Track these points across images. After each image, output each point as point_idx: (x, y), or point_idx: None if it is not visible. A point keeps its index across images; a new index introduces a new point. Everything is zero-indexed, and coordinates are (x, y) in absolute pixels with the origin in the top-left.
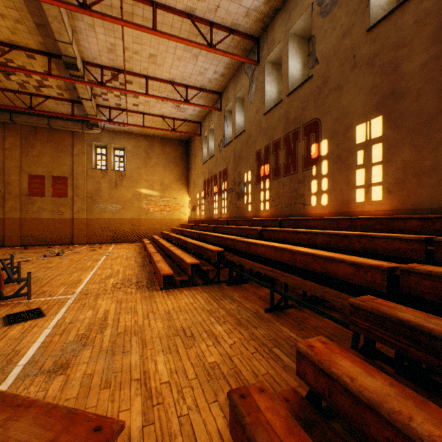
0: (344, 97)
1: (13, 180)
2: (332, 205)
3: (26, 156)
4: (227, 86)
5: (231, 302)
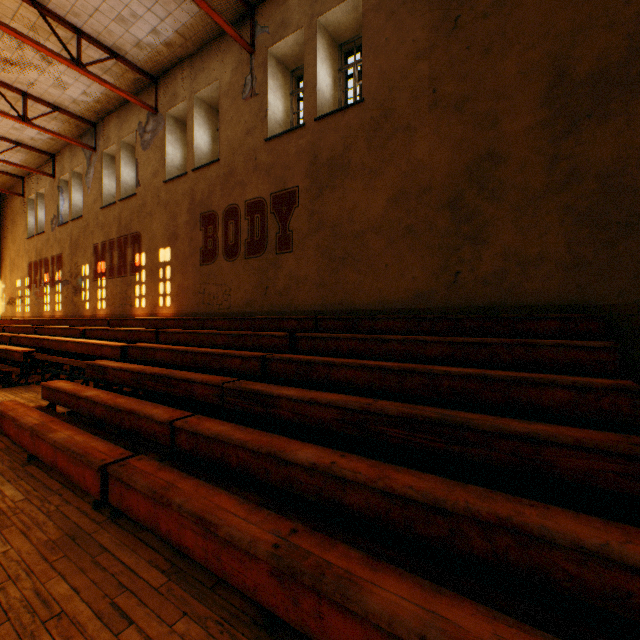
0: (155, 223)
1: None
2: (148, 308)
3: None
4: (63, 151)
5: (33, 393)
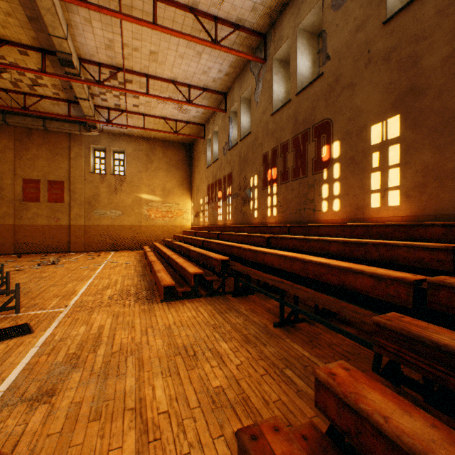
0: (358, 95)
1: (6, 184)
2: (345, 211)
3: (20, 159)
4: (232, 86)
5: (237, 316)
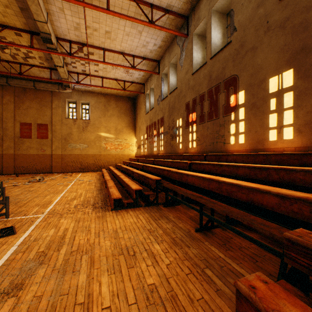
0: (259, 55)
1: (9, 126)
2: (248, 143)
3: (18, 109)
4: (163, 55)
5: (167, 222)
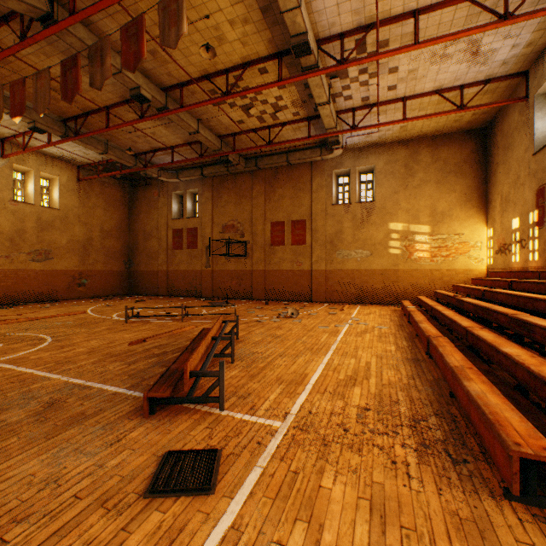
0: None
1: (258, 230)
2: None
3: (269, 202)
4: None
5: None
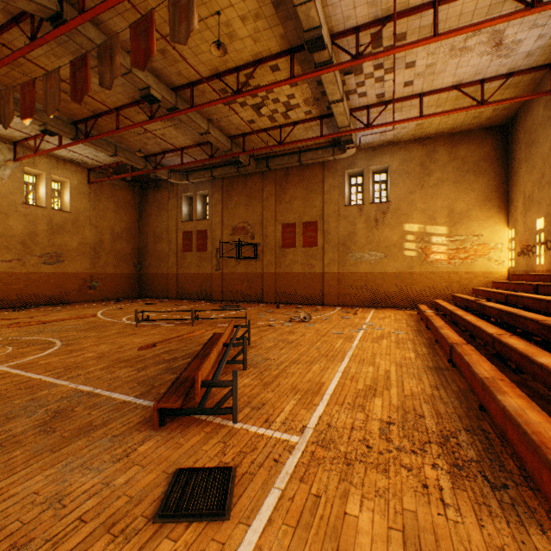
0: None
1: (269, 232)
2: None
3: (279, 204)
4: None
5: None
